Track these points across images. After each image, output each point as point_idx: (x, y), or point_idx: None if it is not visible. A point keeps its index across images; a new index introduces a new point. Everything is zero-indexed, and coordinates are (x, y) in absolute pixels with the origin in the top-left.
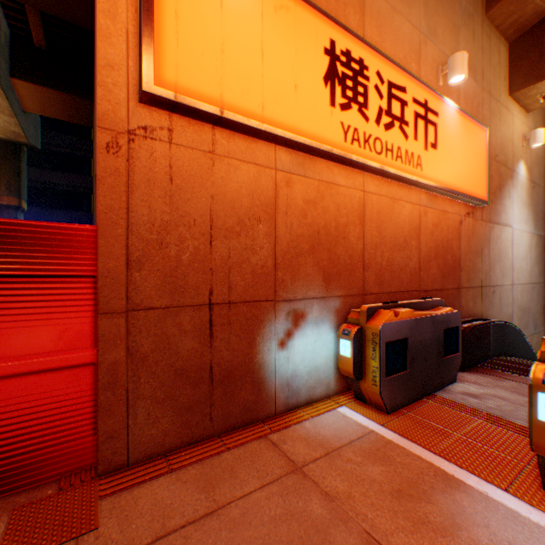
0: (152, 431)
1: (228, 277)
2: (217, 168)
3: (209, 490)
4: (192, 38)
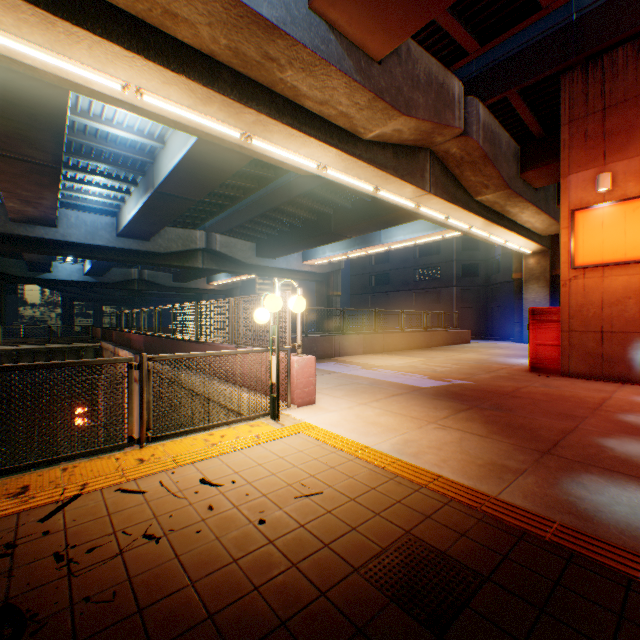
0: (575, 369)
1: (609, 322)
2: (603, 281)
3: (584, 381)
4: (587, 245)
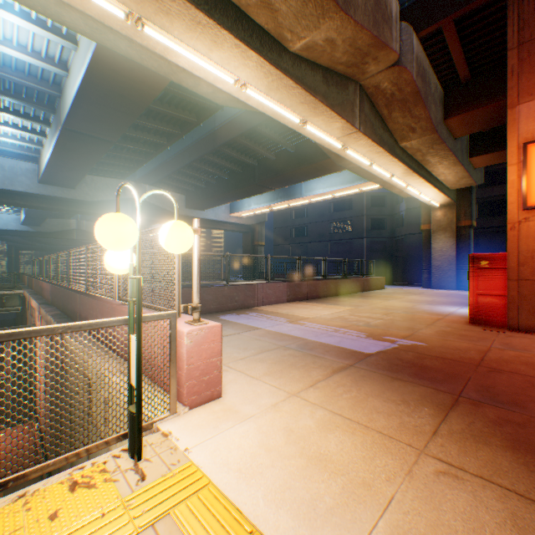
0: (526, 322)
1: None
2: None
3: None
4: None
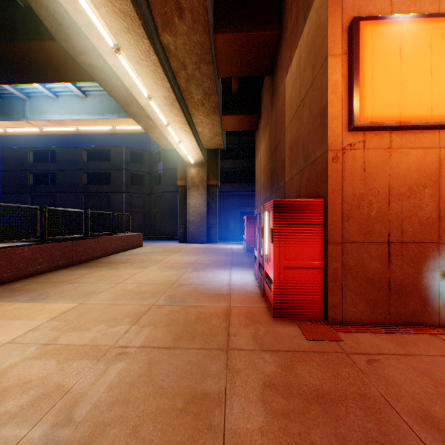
0: (352, 309)
1: (400, 225)
2: (392, 157)
3: (401, 346)
4: (380, 86)
